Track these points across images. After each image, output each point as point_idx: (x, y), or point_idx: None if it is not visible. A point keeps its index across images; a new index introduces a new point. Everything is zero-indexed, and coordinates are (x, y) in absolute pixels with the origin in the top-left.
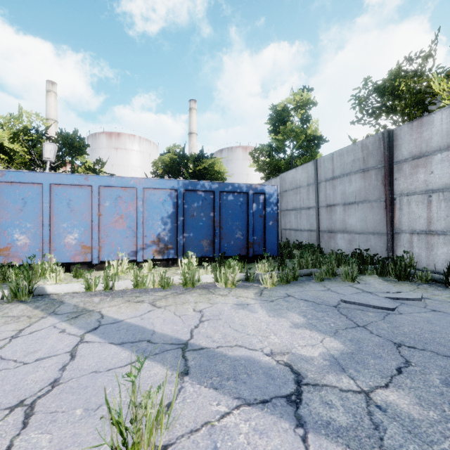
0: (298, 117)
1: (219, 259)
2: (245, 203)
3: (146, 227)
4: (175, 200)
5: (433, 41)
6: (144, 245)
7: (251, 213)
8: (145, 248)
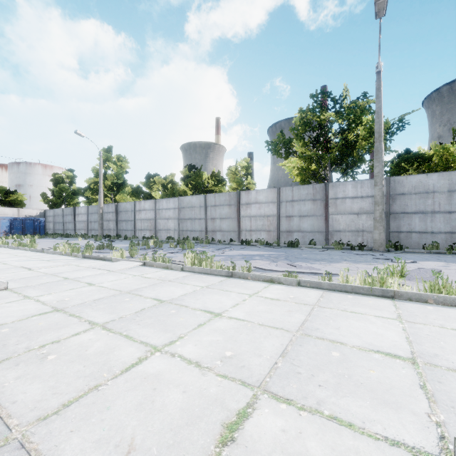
0: (68, 180)
1: (25, 235)
2: (34, 222)
3: (1, 228)
4: (10, 222)
5: None
6: (0, 233)
7: (35, 225)
8: (1, 234)
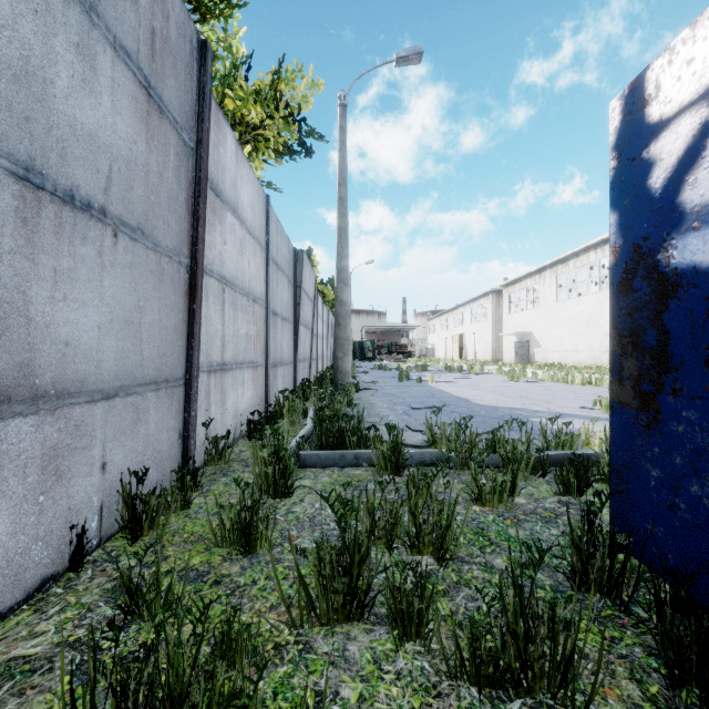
0: None
1: None
2: None
3: None
4: None
5: None
6: None
7: None
8: None
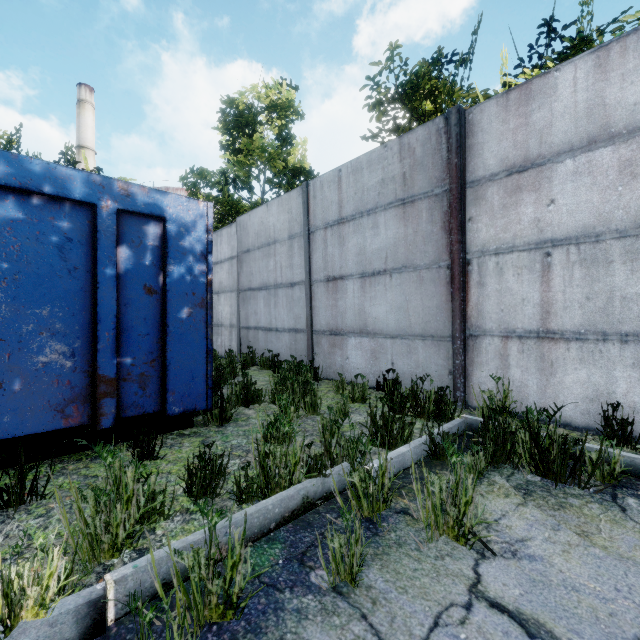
0: (274, 133)
1: None
2: (85, 241)
3: None
4: None
5: (475, 32)
6: None
7: (108, 277)
8: None
